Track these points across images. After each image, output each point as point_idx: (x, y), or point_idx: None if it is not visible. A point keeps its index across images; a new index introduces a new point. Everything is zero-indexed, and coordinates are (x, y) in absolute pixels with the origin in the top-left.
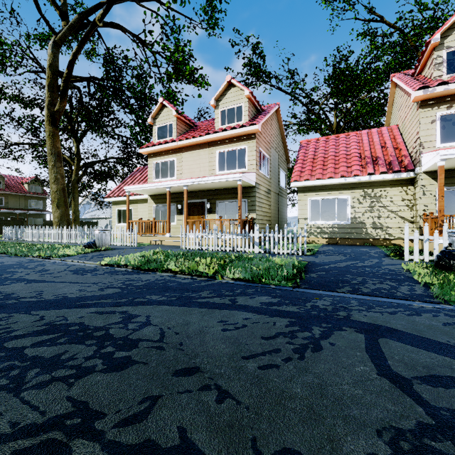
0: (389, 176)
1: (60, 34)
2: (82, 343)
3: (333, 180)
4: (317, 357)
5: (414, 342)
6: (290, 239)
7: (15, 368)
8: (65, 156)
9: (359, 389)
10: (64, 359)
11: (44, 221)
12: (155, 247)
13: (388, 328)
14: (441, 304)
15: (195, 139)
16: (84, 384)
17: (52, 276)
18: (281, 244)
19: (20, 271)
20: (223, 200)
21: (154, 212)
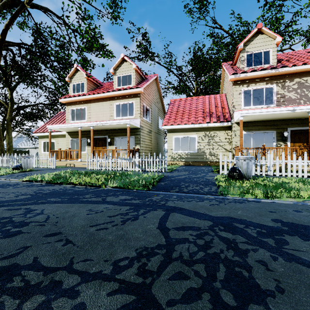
0: (218, 124)
1: None
2: None
3: (187, 126)
4: (132, 223)
5: (188, 213)
6: (157, 162)
7: None
8: (1, 101)
9: (142, 234)
10: None
11: None
12: (69, 168)
13: (181, 208)
14: (219, 196)
15: (100, 95)
16: None
17: None
18: (152, 165)
19: None
20: (119, 137)
21: (71, 144)
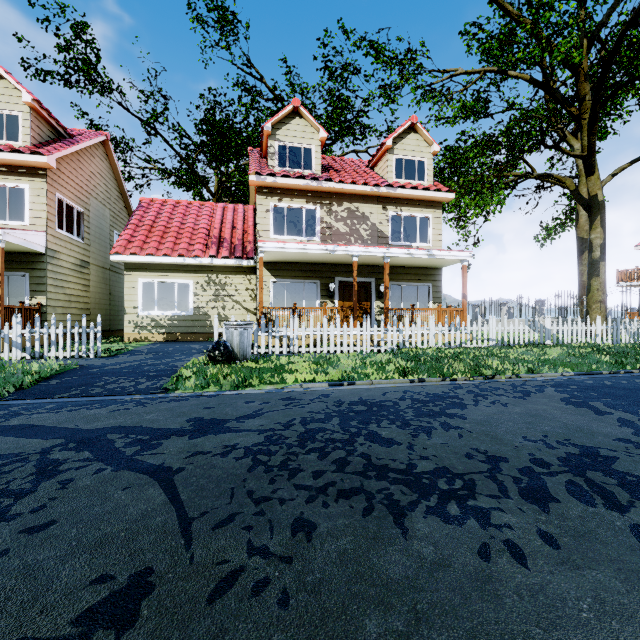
0: (232, 262)
1: None
2: None
3: (169, 259)
4: None
5: (32, 433)
6: (76, 336)
7: None
8: None
9: None
10: None
11: None
12: None
13: (30, 425)
14: (158, 394)
15: None
16: None
17: None
18: (61, 343)
19: None
20: None
21: None
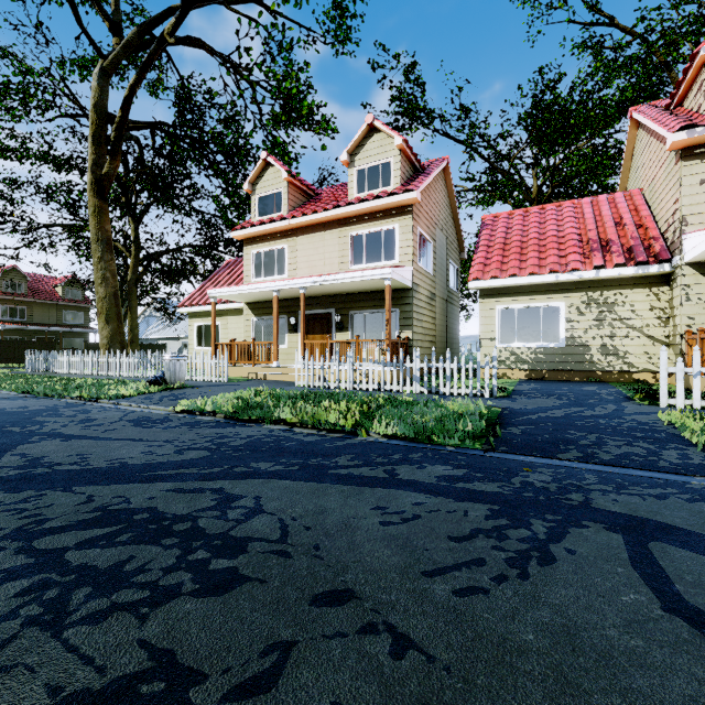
0: (630, 271)
1: (110, 57)
2: (156, 543)
3: (536, 278)
4: (550, 575)
5: None
6: (470, 371)
7: (53, 586)
8: (118, 244)
9: (637, 637)
10: (129, 571)
11: (86, 343)
12: (256, 384)
13: (660, 523)
14: None
15: (318, 215)
16: (165, 618)
17: (102, 430)
18: (455, 379)
19: (53, 420)
20: (361, 311)
21: (253, 330)
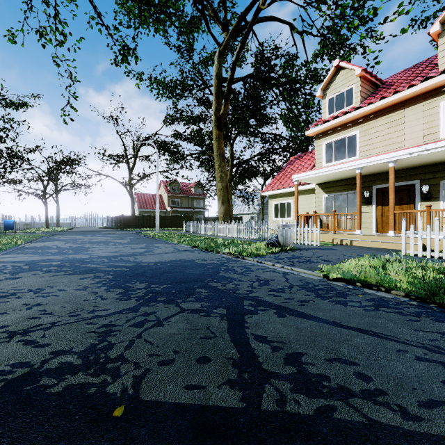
0: None
1: (223, 43)
2: None
3: None
4: None
5: None
6: None
7: None
8: None
9: None
10: None
11: (204, 217)
12: (350, 249)
13: None
14: None
15: (399, 95)
16: None
17: (296, 300)
18: None
19: (236, 278)
20: None
21: (324, 204)
